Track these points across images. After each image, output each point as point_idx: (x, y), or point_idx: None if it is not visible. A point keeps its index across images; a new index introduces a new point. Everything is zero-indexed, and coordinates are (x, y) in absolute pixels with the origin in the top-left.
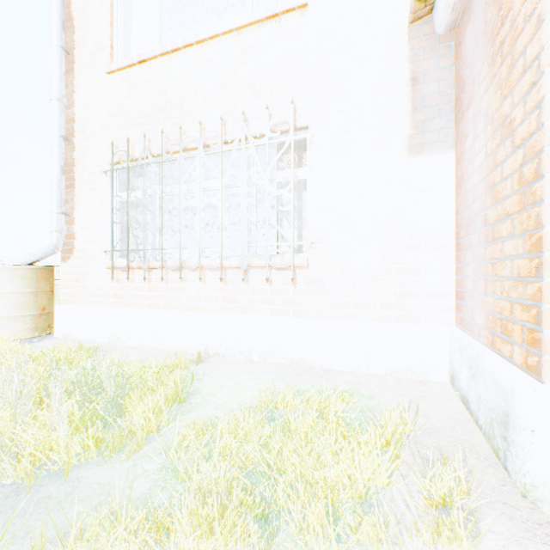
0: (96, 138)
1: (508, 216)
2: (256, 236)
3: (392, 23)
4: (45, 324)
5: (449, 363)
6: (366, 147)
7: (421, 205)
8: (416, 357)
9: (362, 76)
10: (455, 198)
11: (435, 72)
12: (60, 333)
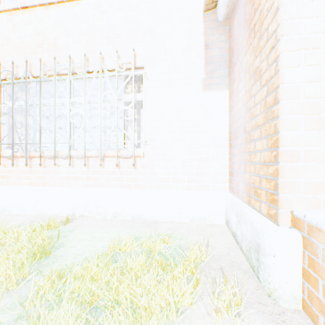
0: None
1: (258, 127)
2: (109, 136)
3: (194, 10)
4: None
5: (225, 213)
6: (179, 83)
7: (210, 120)
8: (207, 210)
9: (177, 39)
10: (228, 117)
11: (218, 43)
12: None
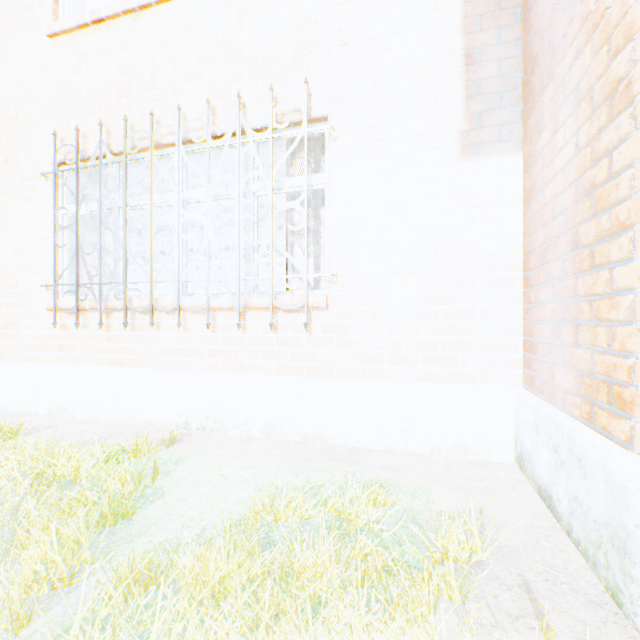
0: (34, 128)
1: (620, 230)
2: (256, 266)
3: None
4: None
5: (516, 438)
6: (405, 146)
7: (477, 226)
8: (472, 429)
9: (399, 50)
10: (521, 217)
11: (495, 47)
12: None
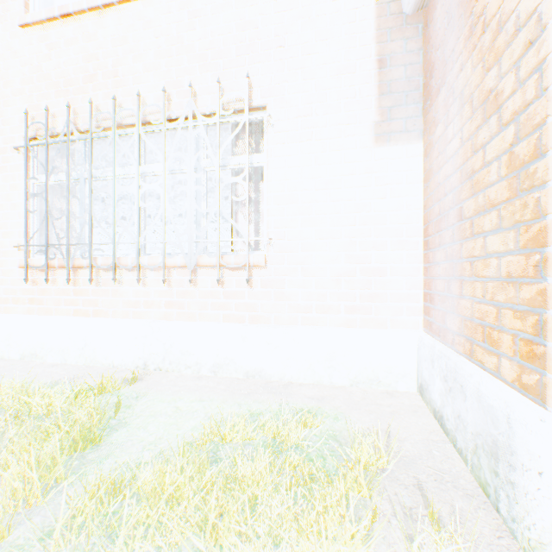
0: (6, 106)
1: (491, 207)
2: (206, 230)
3: None
4: None
5: (418, 372)
6: (330, 133)
7: (388, 200)
8: (383, 365)
9: (325, 53)
10: (423, 193)
11: (402, 55)
12: None
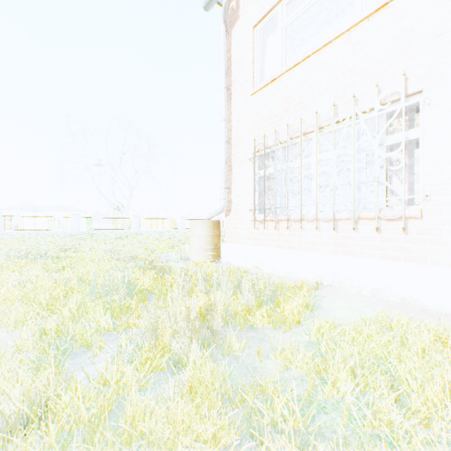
0: (243, 138)
1: None
2: (365, 193)
3: None
4: (216, 254)
5: None
6: None
7: None
8: None
9: None
10: None
11: None
12: (224, 260)
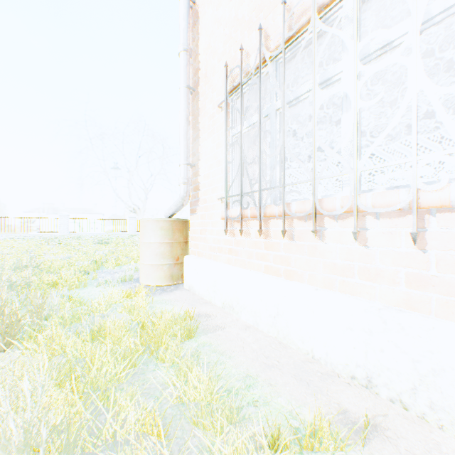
0: (214, 75)
1: None
2: None
3: None
4: (179, 273)
5: None
6: None
7: None
8: None
9: None
10: None
11: None
12: (187, 285)
